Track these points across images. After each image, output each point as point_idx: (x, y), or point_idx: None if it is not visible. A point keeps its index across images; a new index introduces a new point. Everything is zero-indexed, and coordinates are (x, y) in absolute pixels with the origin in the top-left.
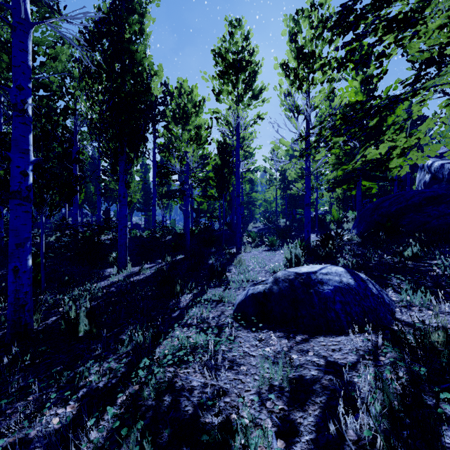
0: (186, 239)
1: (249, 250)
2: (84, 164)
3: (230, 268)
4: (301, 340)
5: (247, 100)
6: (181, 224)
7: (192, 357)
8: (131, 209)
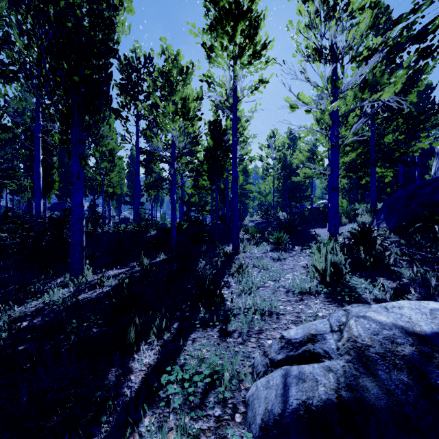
0: (171, 235)
1: (250, 250)
2: (54, 148)
3: (226, 278)
4: None
5: (247, 58)
6: None
7: None
8: (119, 203)
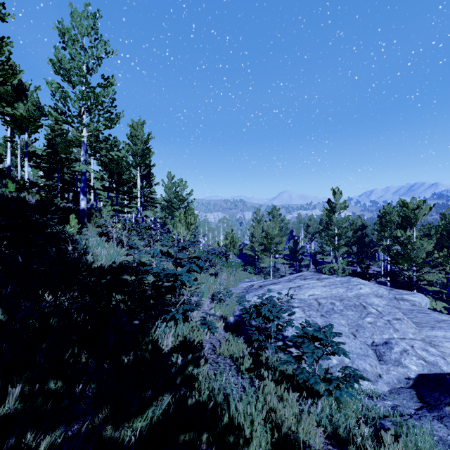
0: None
1: None
2: None
3: None
4: None
5: None
6: None
7: None
8: None
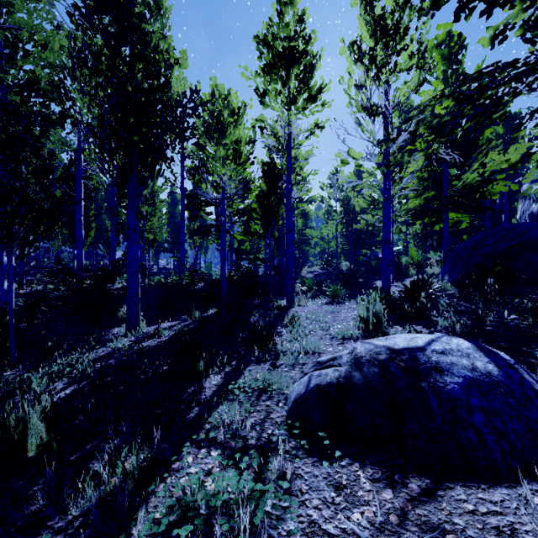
0: (222, 287)
1: (305, 303)
2: (93, 192)
3: (279, 329)
4: (421, 493)
5: (302, 103)
6: (218, 268)
7: (207, 534)
8: (157, 250)
